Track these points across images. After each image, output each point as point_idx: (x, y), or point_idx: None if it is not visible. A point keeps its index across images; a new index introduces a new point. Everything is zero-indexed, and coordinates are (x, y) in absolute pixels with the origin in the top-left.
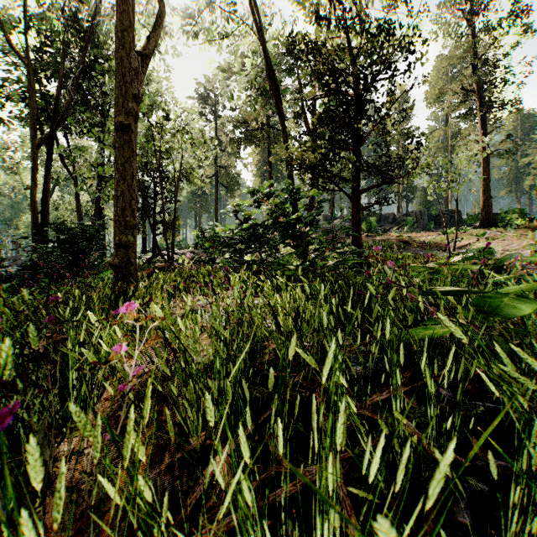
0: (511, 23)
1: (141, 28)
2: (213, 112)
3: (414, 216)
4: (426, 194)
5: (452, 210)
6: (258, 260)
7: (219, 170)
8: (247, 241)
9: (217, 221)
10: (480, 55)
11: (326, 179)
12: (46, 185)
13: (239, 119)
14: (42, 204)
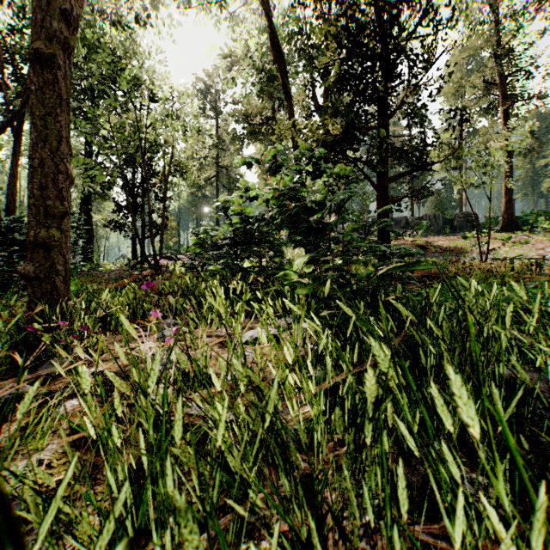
0: (537, 9)
1: (127, 0)
2: (214, 108)
3: (428, 220)
4: (440, 196)
5: (468, 213)
6: (258, 267)
7: (221, 171)
8: (243, 242)
9: (219, 225)
10: (501, 46)
11: (346, 162)
12: (13, 179)
13: (241, 112)
14: (8, 201)
